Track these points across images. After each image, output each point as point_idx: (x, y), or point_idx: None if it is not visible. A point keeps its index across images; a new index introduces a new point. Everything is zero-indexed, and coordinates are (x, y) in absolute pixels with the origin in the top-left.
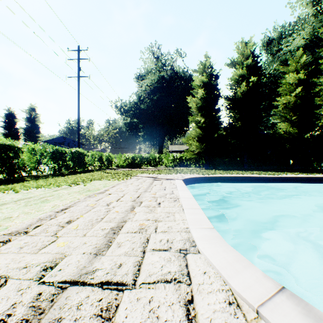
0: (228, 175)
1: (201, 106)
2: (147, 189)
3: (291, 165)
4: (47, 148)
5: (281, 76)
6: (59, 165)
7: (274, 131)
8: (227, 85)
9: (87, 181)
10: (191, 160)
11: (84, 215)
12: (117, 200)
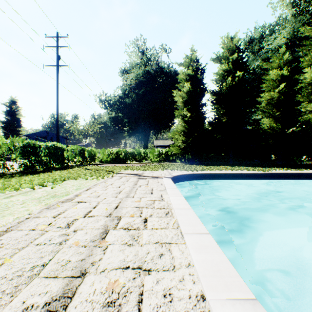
0: (217, 171)
1: (187, 100)
2: (129, 192)
3: (273, 160)
4: (15, 142)
5: (262, 74)
6: (32, 161)
7: (258, 126)
8: (213, 80)
9: (58, 181)
10: (177, 155)
11: (14, 257)
12: (86, 215)
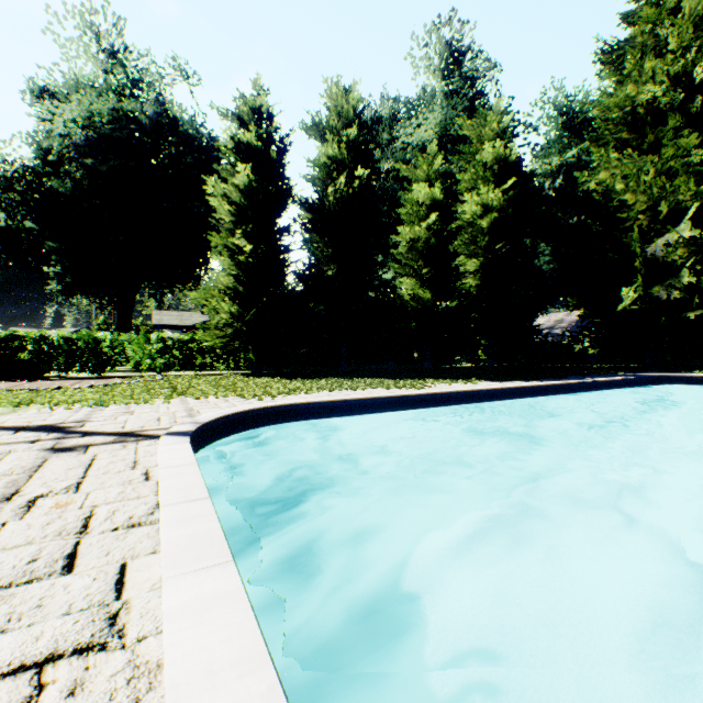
0: (324, 395)
1: (244, 211)
2: None
3: (417, 361)
4: None
5: (395, 192)
6: None
7: (395, 293)
8: (306, 177)
9: None
10: (217, 351)
11: None
12: None
